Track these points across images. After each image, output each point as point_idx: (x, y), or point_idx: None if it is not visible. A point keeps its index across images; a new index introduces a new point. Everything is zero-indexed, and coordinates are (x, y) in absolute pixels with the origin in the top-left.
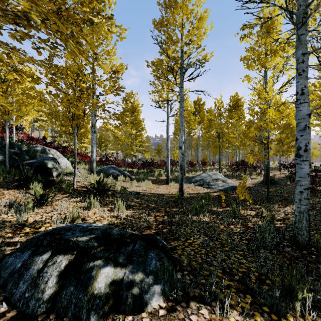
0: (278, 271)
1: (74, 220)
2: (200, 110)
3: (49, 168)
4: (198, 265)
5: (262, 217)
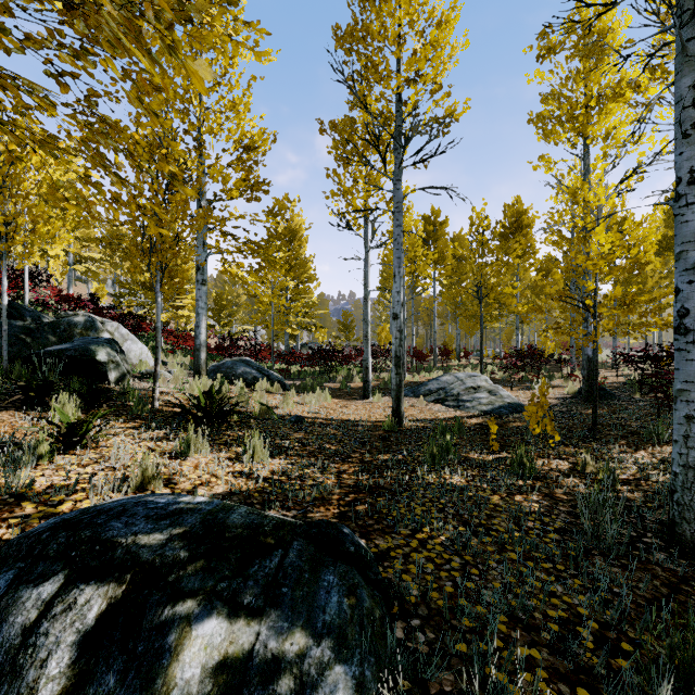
0: (659, 626)
1: (147, 484)
2: (437, 235)
3: (101, 362)
4: (447, 603)
5: (585, 475)
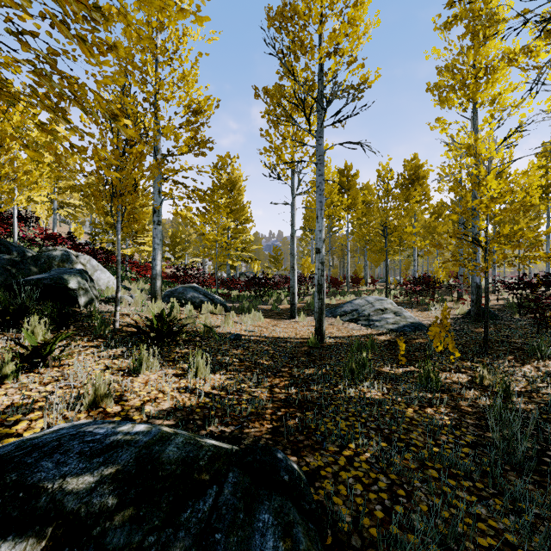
0: None
1: (100, 401)
2: (350, 185)
3: (72, 289)
4: (381, 536)
5: (483, 387)
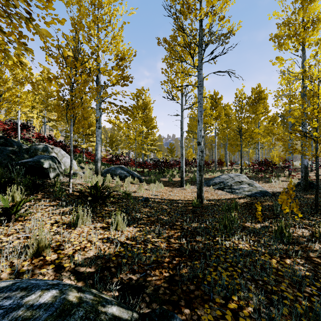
0: None
1: (42, 251)
2: (217, 104)
3: (45, 168)
4: None
5: None
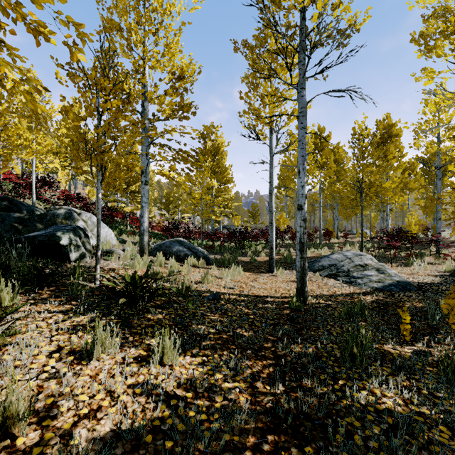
0: None
1: (11, 425)
2: (322, 146)
3: (64, 245)
4: None
5: None
